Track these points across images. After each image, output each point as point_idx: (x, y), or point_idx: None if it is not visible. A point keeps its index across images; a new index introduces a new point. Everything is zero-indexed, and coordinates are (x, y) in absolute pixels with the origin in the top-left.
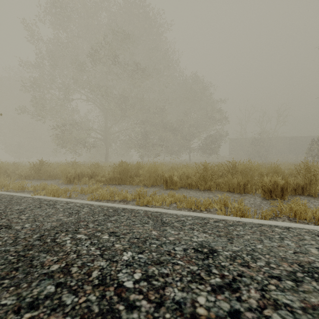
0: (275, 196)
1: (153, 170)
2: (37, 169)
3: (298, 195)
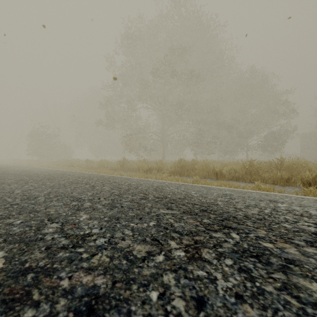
0: (316, 188)
1: (206, 165)
2: (121, 164)
3: None
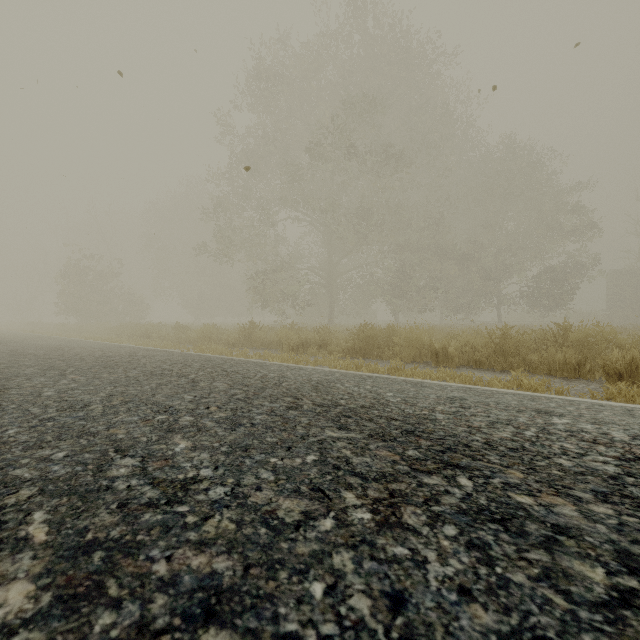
0: (632, 383)
1: (415, 337)
2: (246, 334)
3: None
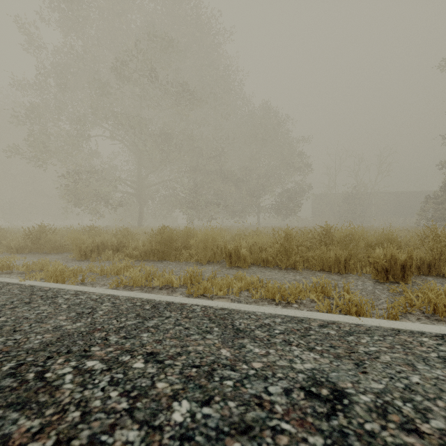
0: (393, 277)
1: (211, 239)
2: (35, 238)
3: (423, 275)
